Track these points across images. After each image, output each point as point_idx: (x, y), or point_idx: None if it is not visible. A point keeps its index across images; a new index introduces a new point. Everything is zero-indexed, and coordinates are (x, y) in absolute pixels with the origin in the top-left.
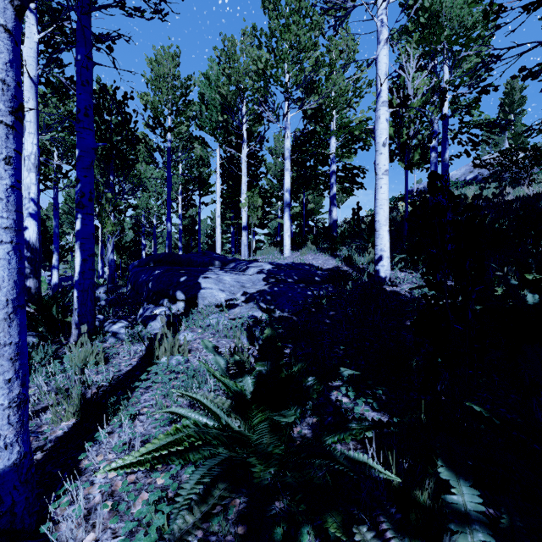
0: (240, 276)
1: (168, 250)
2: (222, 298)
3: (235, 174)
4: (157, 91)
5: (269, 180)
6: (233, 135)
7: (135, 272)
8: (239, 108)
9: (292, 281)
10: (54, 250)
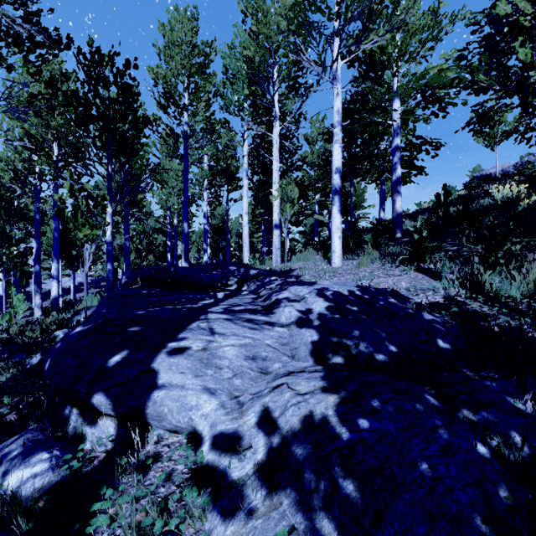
0: (260, 333)
1: (185, 255)
2: (207, 420)
3: (266, 163)
4: (171, 61)
5: (305, 171)
6: (263, 116)
7: (101, 301)
8: (269, 72)
9: (387, 360)
10: (53, 257)
